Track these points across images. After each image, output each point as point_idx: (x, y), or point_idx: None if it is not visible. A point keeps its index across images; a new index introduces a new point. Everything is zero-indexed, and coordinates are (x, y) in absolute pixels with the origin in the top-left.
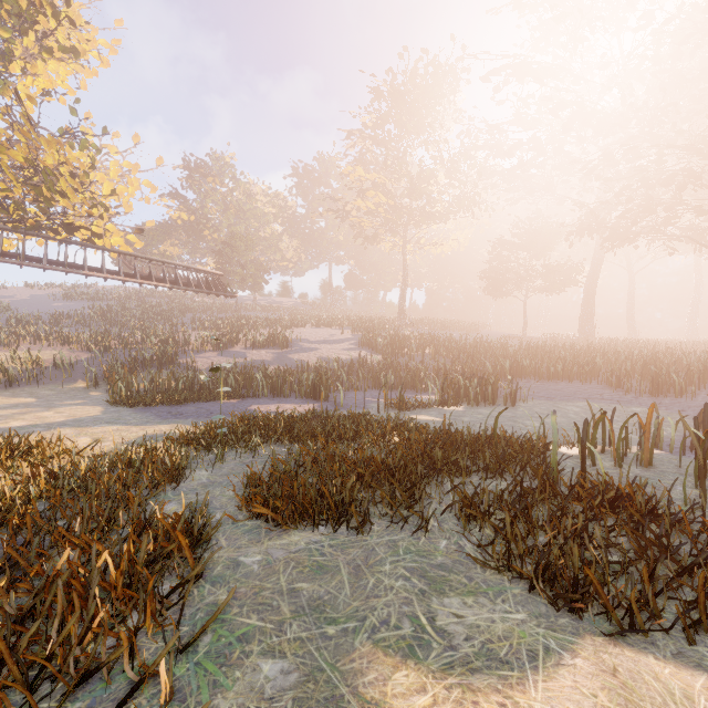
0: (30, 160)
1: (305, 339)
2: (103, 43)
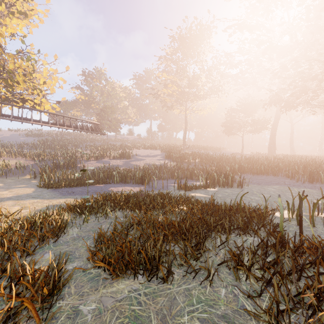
0: (0, 65)
1: (139, 154)
2: (40, 11)
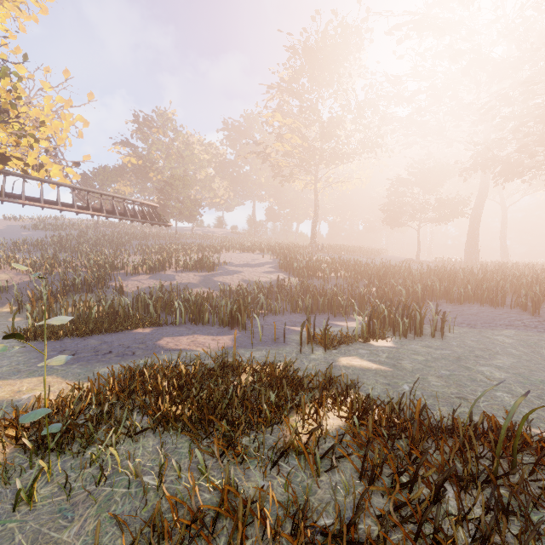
0: None
1: (231, 262)
2: None
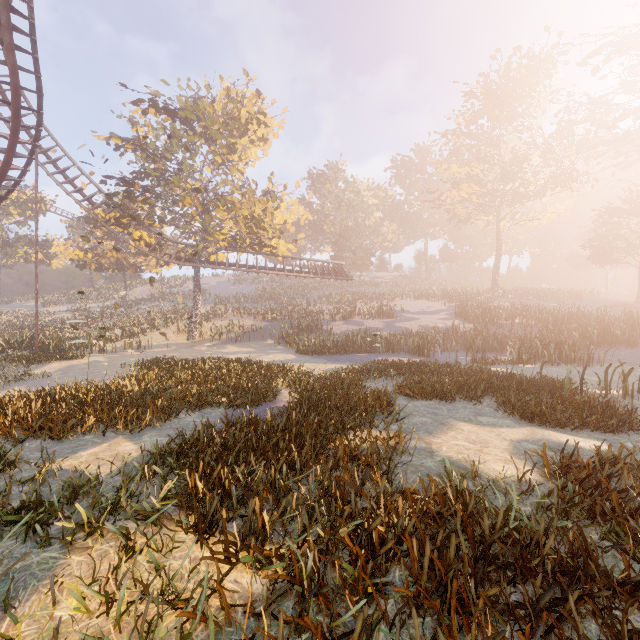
0: (251, 214)
1: (406, 310)
2: (276, 124)
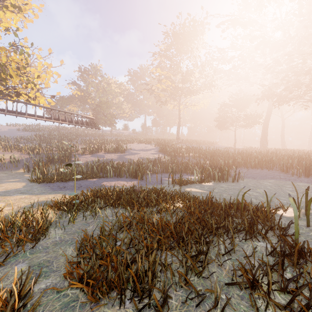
0: None
1: (133, 148)
2: (35, 6)
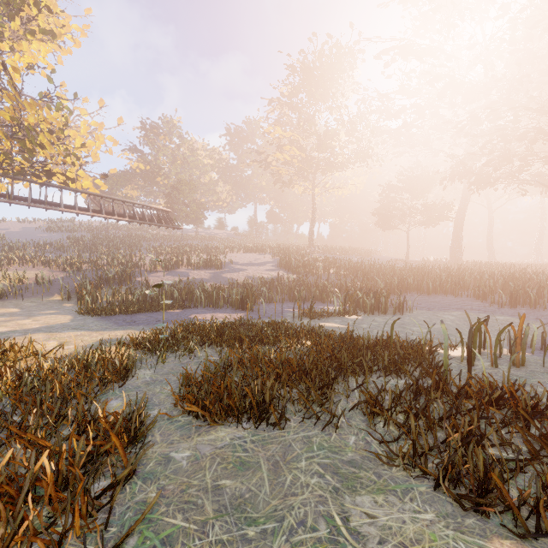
0: (15, 119)
1: (236, 262)
2: (75, 28)
